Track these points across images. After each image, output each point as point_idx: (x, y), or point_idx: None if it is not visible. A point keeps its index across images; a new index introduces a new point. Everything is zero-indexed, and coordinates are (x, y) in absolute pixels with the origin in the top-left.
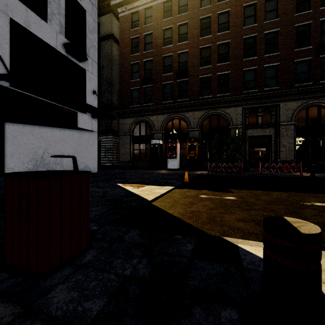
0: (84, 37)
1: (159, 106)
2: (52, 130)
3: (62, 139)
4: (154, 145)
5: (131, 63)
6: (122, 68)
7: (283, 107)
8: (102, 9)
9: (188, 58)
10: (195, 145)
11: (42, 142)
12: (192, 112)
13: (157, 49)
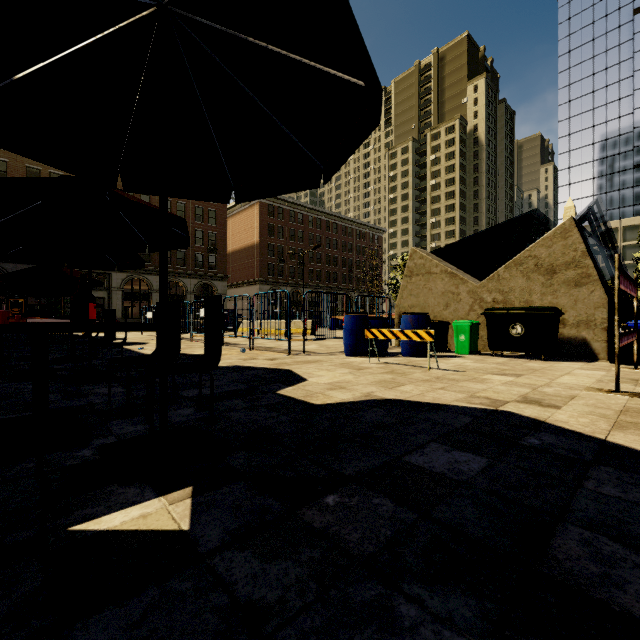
0: None
1: None
2: None
3: None
4: None
5: None
6: None
7: (115, 276)
8: None
9: None
10: (21, 302)
11: None
12: (14, 265)
13: None
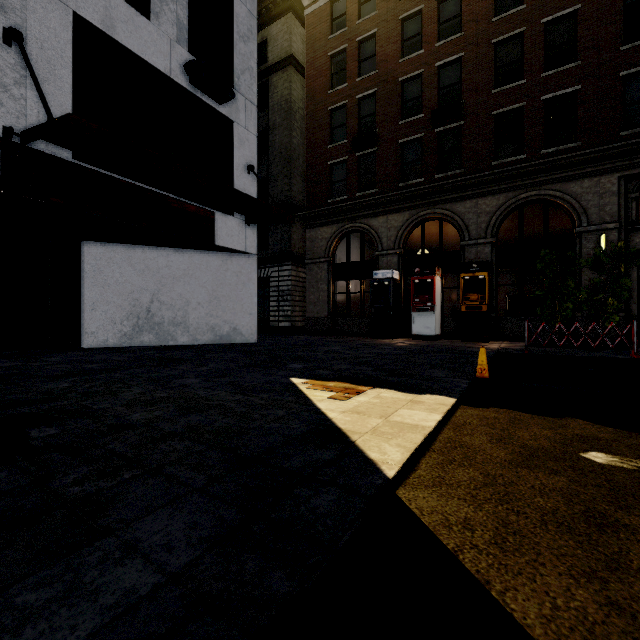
0: (229, 52)
1: (391, 195)
2: (167, 254)
3: (186, 272)
4: (381, 282)
5: (329, 108)
6: (312, 123)
7: None
8: (273, 10)
9: (461, 74)
10: (483, 279)
11: (149, 280)
12: (472, 202)
13: (386, 66)
